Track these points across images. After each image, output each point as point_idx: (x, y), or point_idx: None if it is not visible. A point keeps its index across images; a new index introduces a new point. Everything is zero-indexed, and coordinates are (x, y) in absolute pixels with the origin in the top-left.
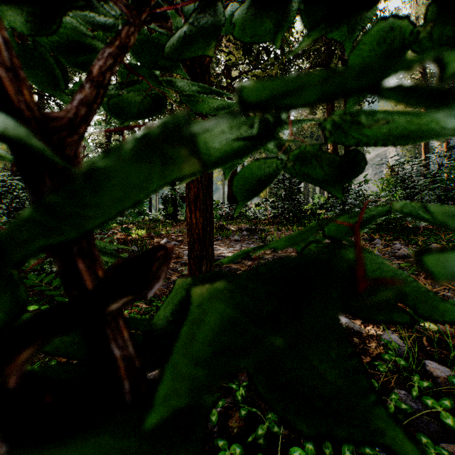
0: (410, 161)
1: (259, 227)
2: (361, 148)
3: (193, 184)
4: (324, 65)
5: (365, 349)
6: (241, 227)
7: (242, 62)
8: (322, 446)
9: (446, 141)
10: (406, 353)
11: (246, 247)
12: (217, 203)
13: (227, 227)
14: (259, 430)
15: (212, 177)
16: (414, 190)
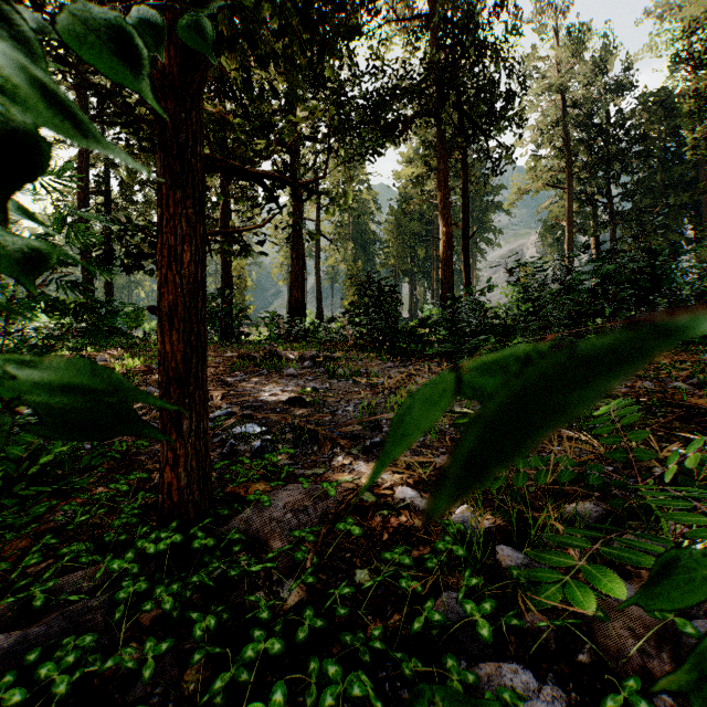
0: (535, 262)
1: (333, 353)
2: (489, 239)
3: (167, 288)
4: (434, 114)
5: (427, 535)
6: (304, 355)
7: (313, 97)
8: (304, 694)
9: (595, 235)
10: (479, 537)
11: (303, 385)
12: (273, 316)
13: (282, 355)
14: (216, 682)
15: (204, 277)
16: (540, 303)
